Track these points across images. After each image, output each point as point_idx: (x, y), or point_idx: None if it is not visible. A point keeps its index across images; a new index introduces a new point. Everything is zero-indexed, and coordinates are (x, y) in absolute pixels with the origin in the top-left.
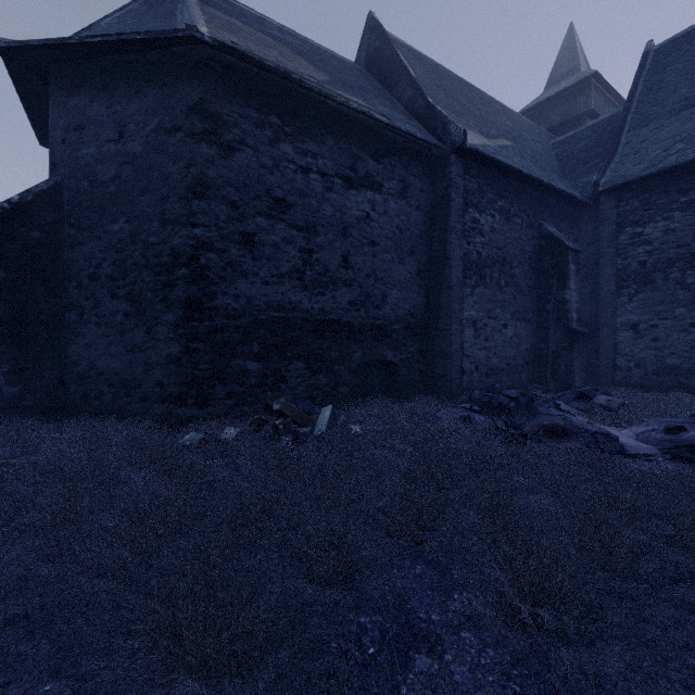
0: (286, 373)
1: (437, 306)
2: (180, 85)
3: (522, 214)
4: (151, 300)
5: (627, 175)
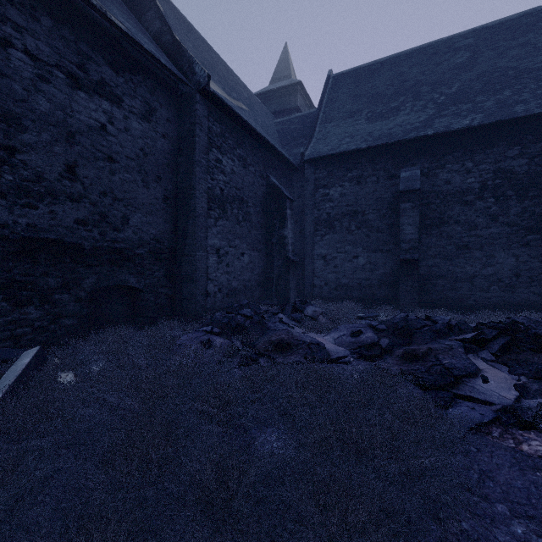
0: None
1: (183, 233)
2: None
3: (256, 165)
4: None
5: (320, 152)
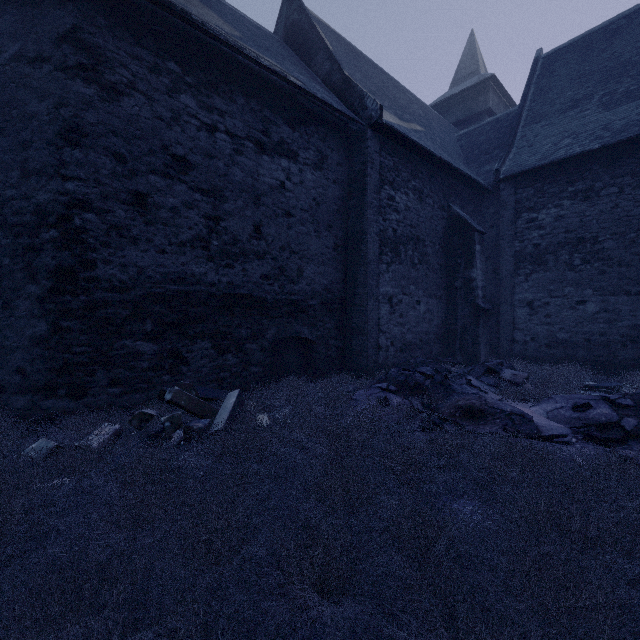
0: (187, 353)
1: (354, 282)
2: (48, 6)
3: (434, 195)
4: (9, 267)
5: (524, 165)
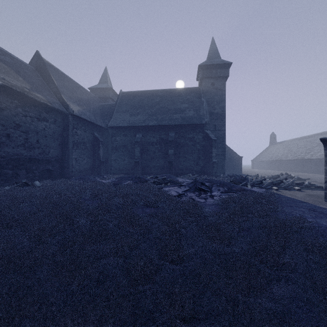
0: (19, 173)
1: (65, 154)
2: None
3: (89, 130)
4: None
5: (113, 125)
